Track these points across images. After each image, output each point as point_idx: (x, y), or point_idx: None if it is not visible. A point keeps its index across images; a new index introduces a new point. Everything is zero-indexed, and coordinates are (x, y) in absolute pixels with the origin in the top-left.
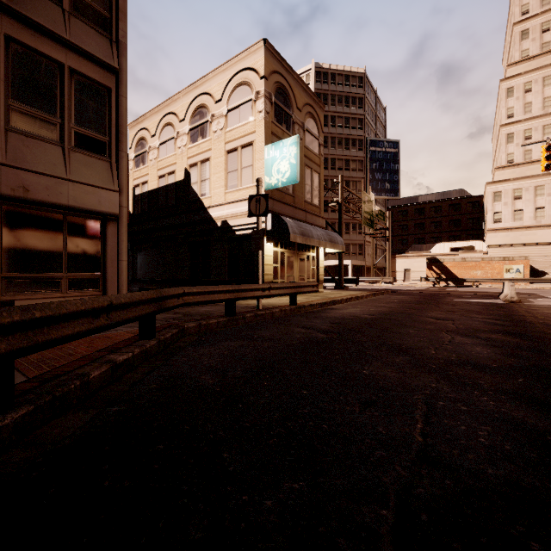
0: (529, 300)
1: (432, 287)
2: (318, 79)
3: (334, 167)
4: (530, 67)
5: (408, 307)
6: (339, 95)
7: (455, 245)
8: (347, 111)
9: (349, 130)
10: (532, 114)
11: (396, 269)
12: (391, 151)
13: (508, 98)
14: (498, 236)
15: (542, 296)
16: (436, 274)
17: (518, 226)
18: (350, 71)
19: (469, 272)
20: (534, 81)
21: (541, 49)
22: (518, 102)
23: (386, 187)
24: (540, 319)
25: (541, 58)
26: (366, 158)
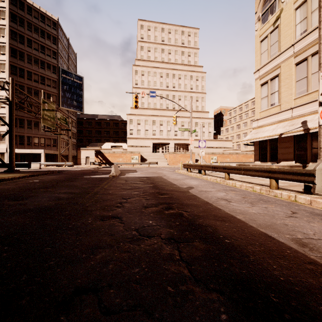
0: (126, 174)
1: (96, 167)
2: (13, 2)
3: (30, 78)
4: (144, 64)
5: (24, 187)
6: (35, 25)
7: (114, 144)
8: (43, 41)
9: (45, 56)
10: (144, 86)
11: (81, 157)
12: (77, 82)
13: (136, 75)
14: (132, 141)
15: (136, 171)
16: (100, 160)
17: (139, 137)
18: (46, 13)
19: (116, 159)
20: (145, 71)
21: (148, 58)
22: (139, 78)
23: (74, 103)
24: (100, 189)
25: (147, 62)
26: (59, 80)
